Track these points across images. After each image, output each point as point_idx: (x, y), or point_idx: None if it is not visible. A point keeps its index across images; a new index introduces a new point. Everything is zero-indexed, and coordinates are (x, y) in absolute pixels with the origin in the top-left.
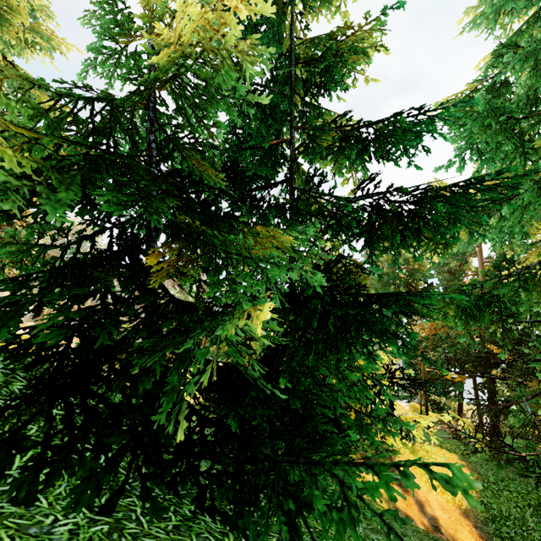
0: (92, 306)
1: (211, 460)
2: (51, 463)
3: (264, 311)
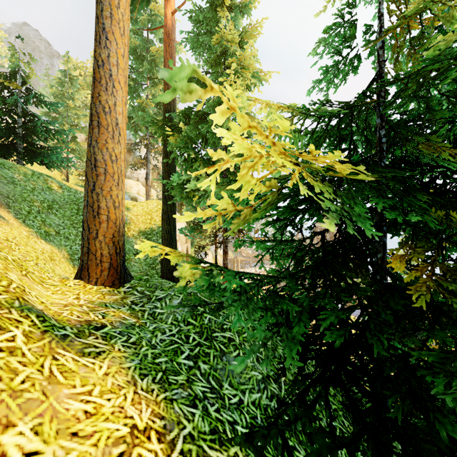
0: (352, 307)
1: None
2: None
3: None
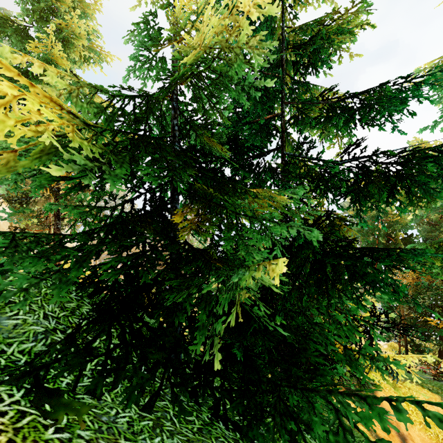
0: (136, 253)
1: (223, 378)
2: (115, 370)
3: (278, 264)
